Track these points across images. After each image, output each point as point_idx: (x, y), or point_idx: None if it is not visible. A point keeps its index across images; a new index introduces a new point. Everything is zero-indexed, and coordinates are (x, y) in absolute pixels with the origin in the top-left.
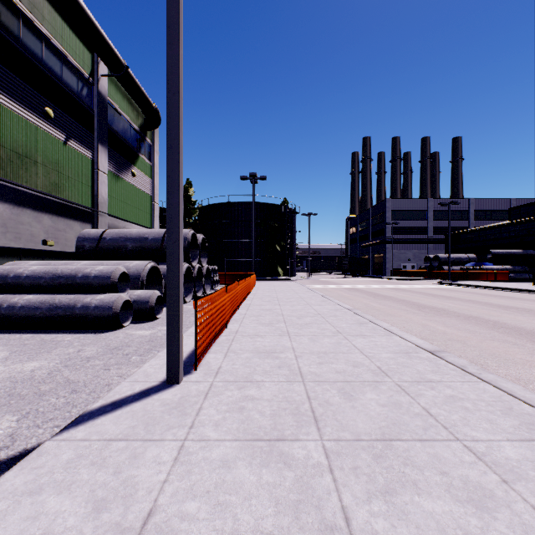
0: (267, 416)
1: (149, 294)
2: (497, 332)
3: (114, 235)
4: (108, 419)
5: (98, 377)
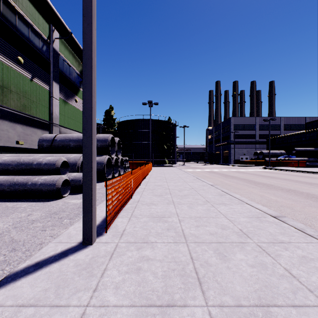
0: (159, 278)
1: (81, 175)
2: (311, 200)
3: (62, 138)
4: (27, 281)
5: (35, 237)
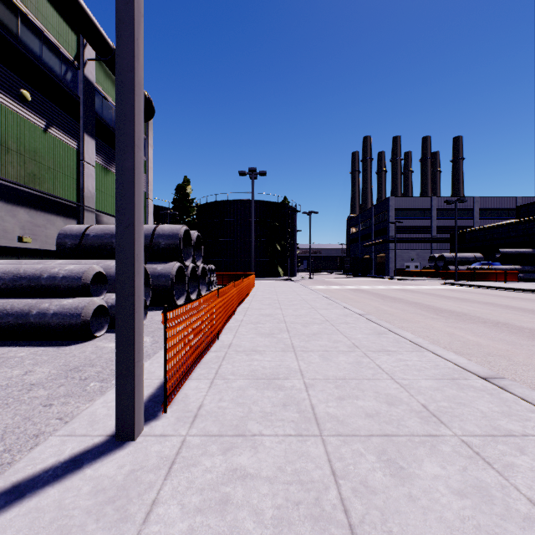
0: (266, 525)
1: None
2: None
3: (98, 231)
4: None
5: (28, 420)
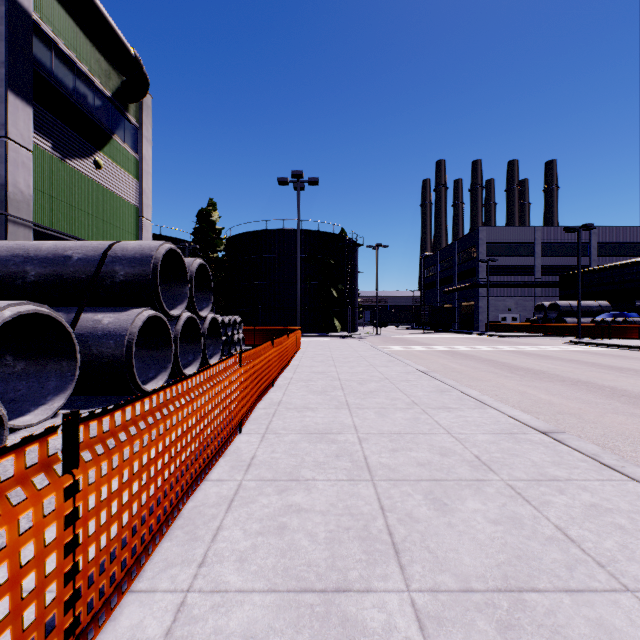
0: None
1: None
2: None
3: (1, 251)
4: None
5: None
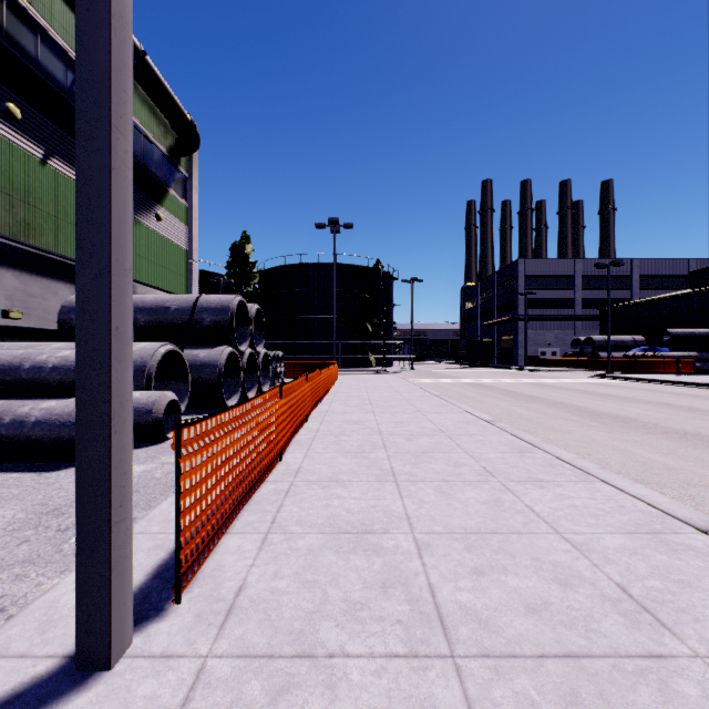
0: None
1: (153, 398)
2: None
3: None
4: None
5: None
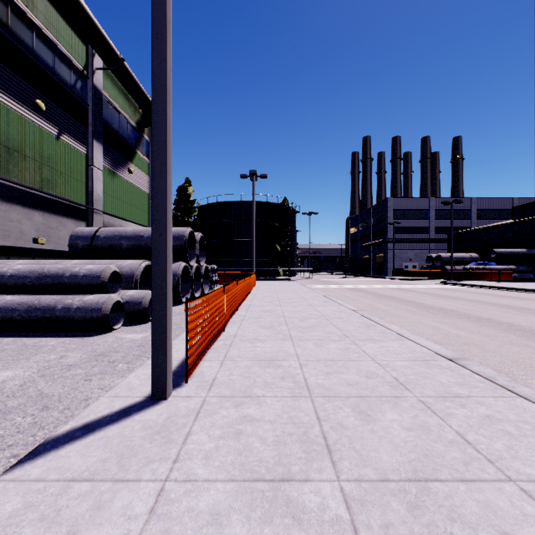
0: (269, 445)
1: (142, 295)
2: (514, 335)
3: (108, 233)
4: (75, 448)
5: (76, 389)
